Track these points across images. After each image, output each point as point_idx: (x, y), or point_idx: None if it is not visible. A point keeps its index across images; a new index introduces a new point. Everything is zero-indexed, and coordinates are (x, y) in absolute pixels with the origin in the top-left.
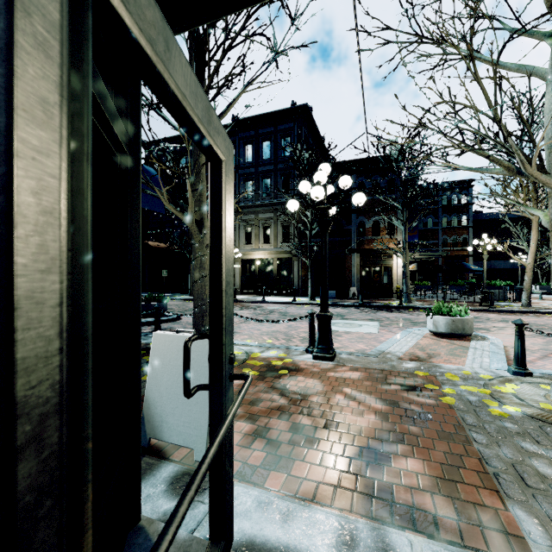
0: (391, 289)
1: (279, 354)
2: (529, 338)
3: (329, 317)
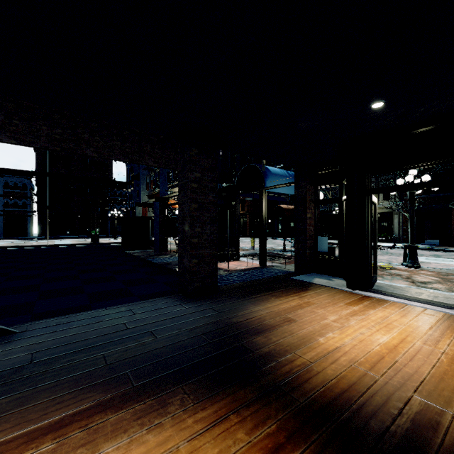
0: None
1: (384, 264)
2: None
3: (415, 247)
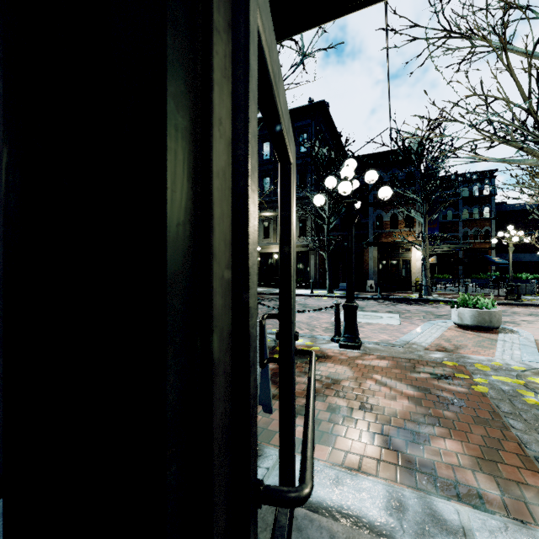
0: (409, 282)
1: (305, 342)
2: None
3: (356, 308)
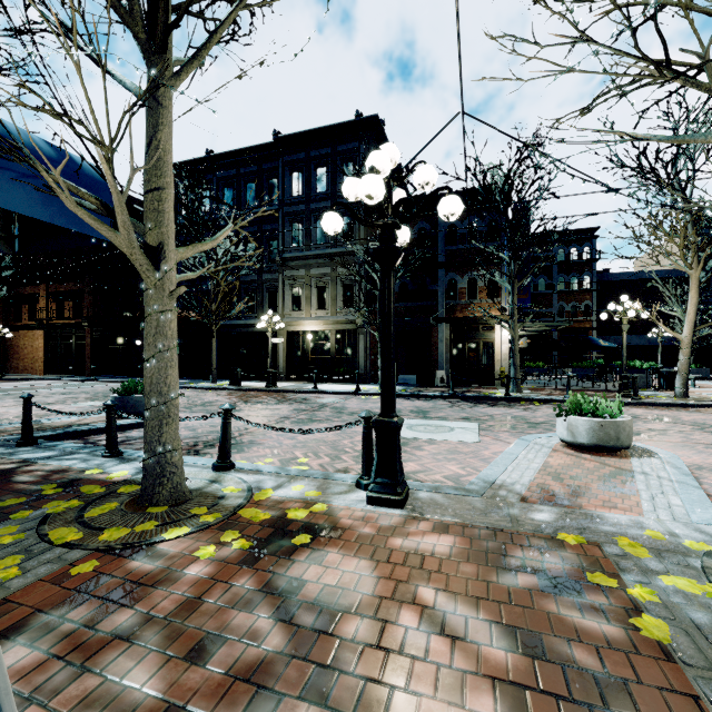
0: (492, 373)
1: (307, 491)
2: (711, 450)
3: (396, 427)
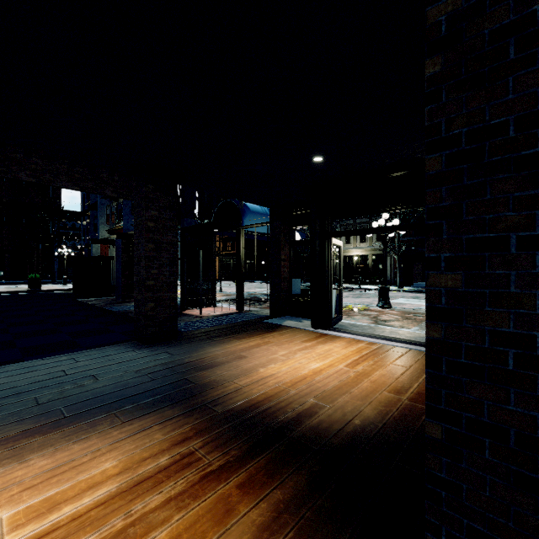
0: None
1: (362, 306)
2: None
3: (387, 288)
